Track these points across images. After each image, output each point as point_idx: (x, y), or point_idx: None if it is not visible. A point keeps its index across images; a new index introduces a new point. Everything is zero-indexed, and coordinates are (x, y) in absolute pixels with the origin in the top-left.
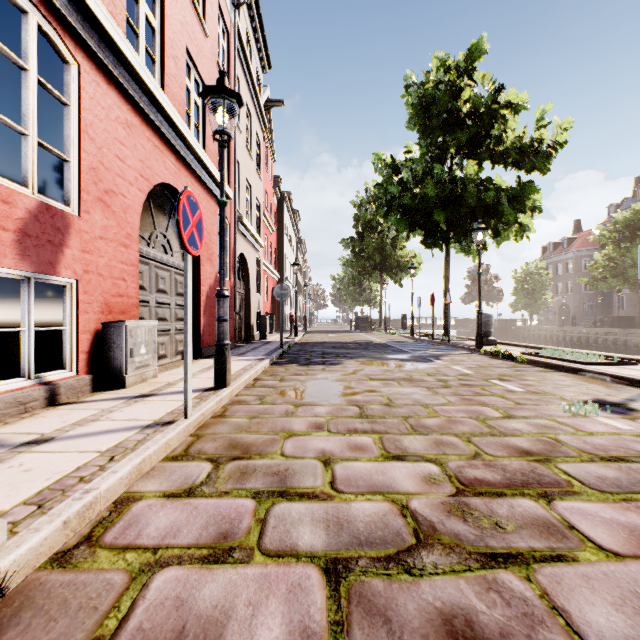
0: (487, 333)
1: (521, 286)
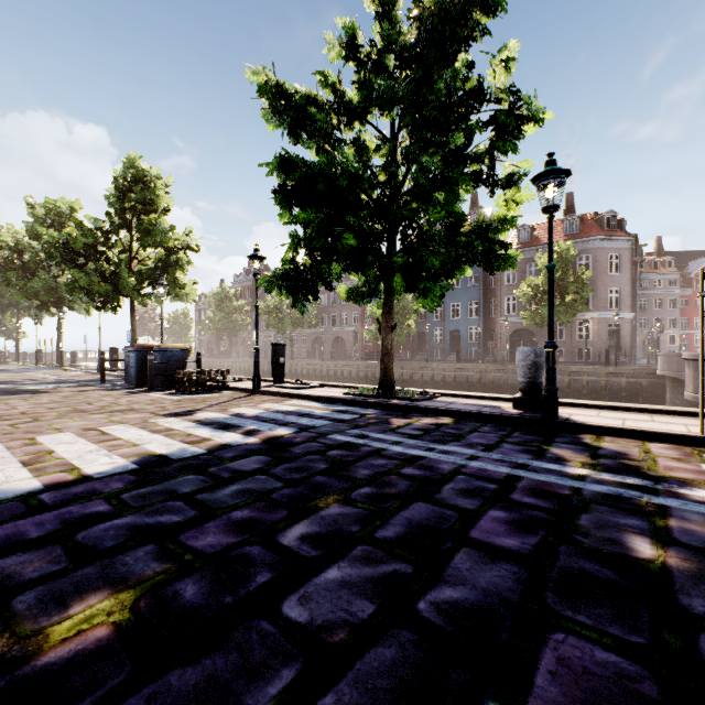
0: (75, 361)
1: (173, 327)
